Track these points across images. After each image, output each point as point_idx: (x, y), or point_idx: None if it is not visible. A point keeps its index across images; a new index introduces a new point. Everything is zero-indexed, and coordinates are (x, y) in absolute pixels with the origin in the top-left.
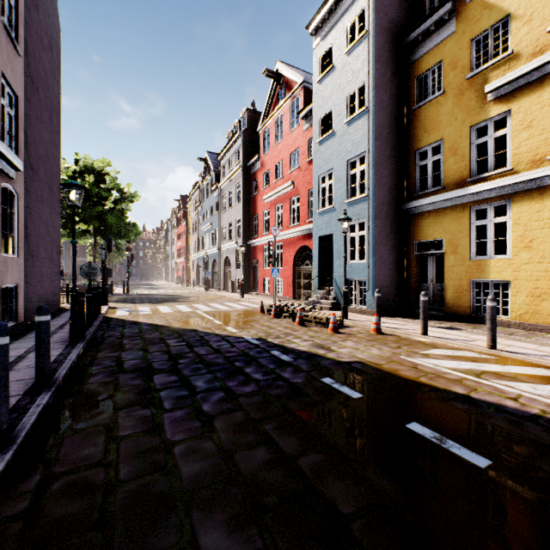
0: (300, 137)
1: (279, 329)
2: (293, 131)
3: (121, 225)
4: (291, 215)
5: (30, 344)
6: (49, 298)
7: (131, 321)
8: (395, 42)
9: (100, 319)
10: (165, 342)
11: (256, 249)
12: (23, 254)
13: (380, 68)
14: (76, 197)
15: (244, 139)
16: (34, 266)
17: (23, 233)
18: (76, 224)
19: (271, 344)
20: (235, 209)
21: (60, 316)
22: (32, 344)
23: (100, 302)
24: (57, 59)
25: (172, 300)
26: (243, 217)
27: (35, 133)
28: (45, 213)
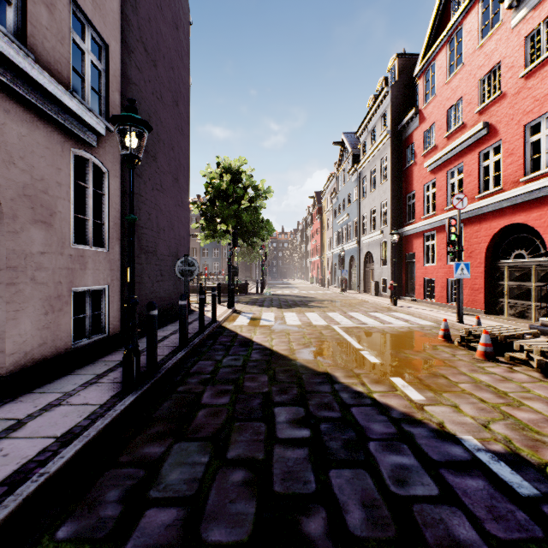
0: (502, 42)
1: (540, 411)
2: (485, 40)
3: (255, 223)
4: (480, 178)
5: (81, 380)
6: (173, 299)
7: (243, 339)
8: None
9: (208, 331)
10: (269, 416)
11: (411, 239)
12: (120, 248)
13: None
14: (131, 139)
15: (393, 96)
16: (149, 264)
17: (120, 221)
18: (216, 225)
19: None
20: (380, 190)
21: (176, 322)
22: (82, 381)
23: (215, 308)
24: (185, 43)
25: (303, 304)
26: (391, 198)
27: (151, 112)
28: (168, 205)
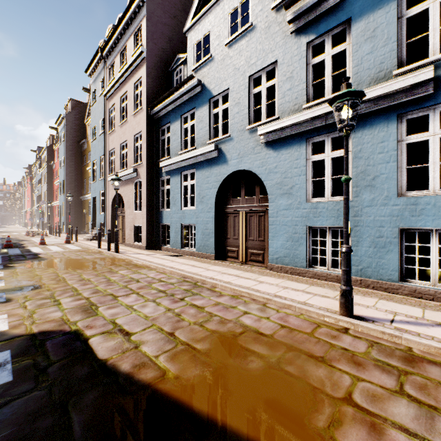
0: None
1: (17, 236)
2: None
3: None
4: None
5: None
6: None
7: None
8: (77, 143)
9: None
10: None
11: (54, 207)
12: None
13: (68, 153)
14: None
15: (49, 151)
16: None
17: None
18: None
19: (3, 238)
20: (46, 185)
21: None
22: None
23: None
24: None
25: None
26: (48, 191)
27: None
28: None
